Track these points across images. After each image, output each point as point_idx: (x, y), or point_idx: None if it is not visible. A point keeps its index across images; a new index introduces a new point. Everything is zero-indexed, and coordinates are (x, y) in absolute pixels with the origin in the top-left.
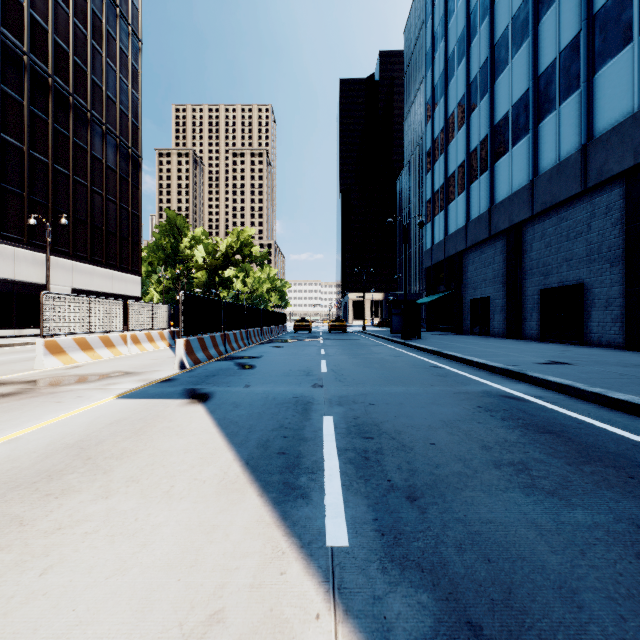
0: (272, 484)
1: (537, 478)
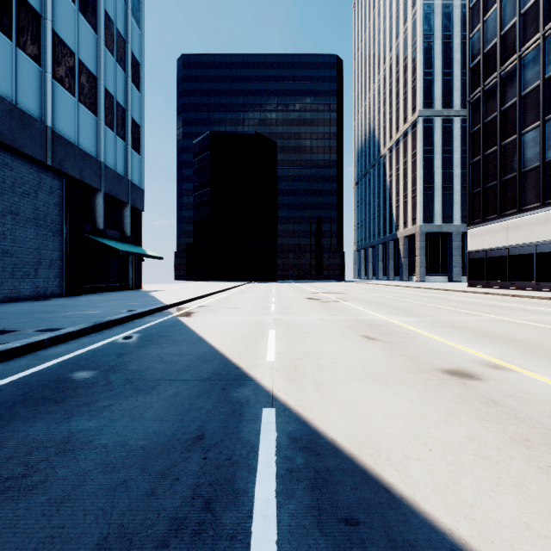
0: (330, 452)
1: (35, 461)
